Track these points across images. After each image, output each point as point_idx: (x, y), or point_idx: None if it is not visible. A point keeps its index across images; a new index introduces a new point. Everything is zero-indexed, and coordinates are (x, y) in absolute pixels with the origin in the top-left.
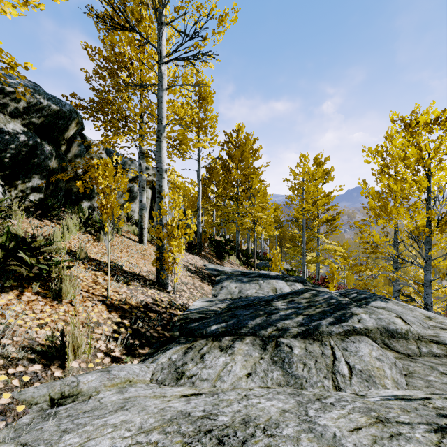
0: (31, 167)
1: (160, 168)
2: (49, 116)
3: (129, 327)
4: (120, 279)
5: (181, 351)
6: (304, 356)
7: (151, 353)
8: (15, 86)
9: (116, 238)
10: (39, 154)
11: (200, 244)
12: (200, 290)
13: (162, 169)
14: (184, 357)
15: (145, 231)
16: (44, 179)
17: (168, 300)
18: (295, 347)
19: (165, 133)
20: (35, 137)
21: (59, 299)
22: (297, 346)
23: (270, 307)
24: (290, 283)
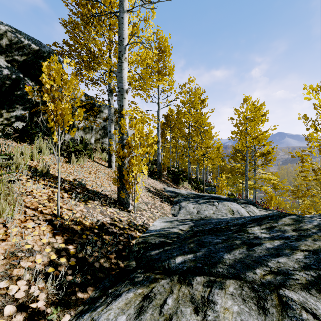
0: (14, 99)
1: (121, 88)
2: (30, 54)
3: (73, 256)
4: (79, 196)
5: (133, 306)
6: None
7: (93, 299)
8: None
9: (88, 162)
10: (21, 88)
11: (160, 171)
12: (160, 209)
13: (123, 89)
14: None
15: (113, 157)
16: (27, 110)
17: (128, 220)
18: None
19: (126, 54)
20: (18, 73)
21: None
22: None
23: (247, 235)
24: (244, 205)
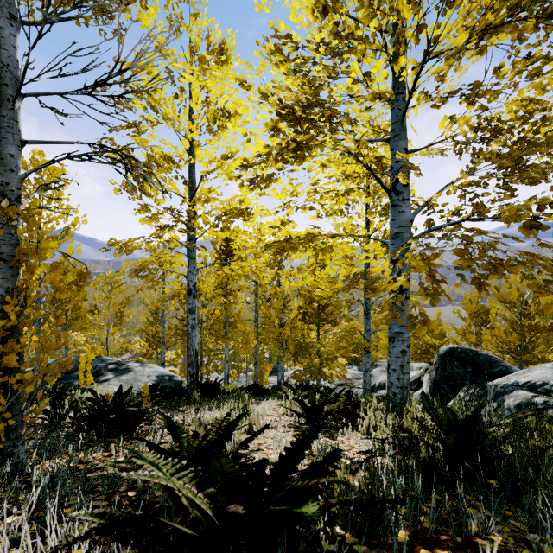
0: None
1: None
2: None
3: None
4: None
5: None
6: None
7: None
8: None
9: None
10: None
11: None
12: None
13: None
14: None
15: None
16: None
17: None
18: None
19: None
20: None
21: None
22: None
23: None
24: None
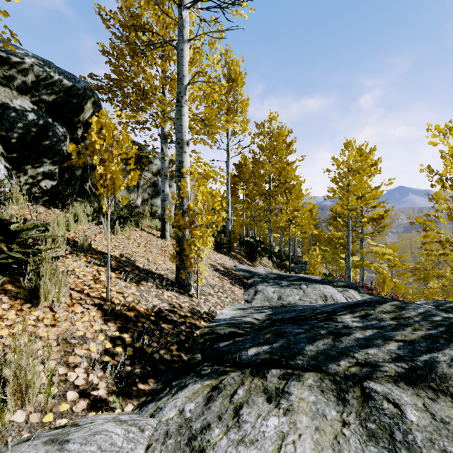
0: (41, 151)
1: (180, 140)
2: (62, 93)
3: (129, 346)
4: (129, 276)
5: (201, 395)
6: (434, 431)
7: (156, 391)
8: (21, 56)
9: (135, 232)
10: (51, 136)
11: (230, 243)
12: (230, 294)
13: (183, 141)
14: (205, 411)
15: (168, 225)
16: (57, 164)
17: (189, 306)
18: (404, 405)
19: (186, 96)
20: (47, 117)
21: (34, 302)
22: (408, 404)
23: (335, 324)
24: (342, 289)
